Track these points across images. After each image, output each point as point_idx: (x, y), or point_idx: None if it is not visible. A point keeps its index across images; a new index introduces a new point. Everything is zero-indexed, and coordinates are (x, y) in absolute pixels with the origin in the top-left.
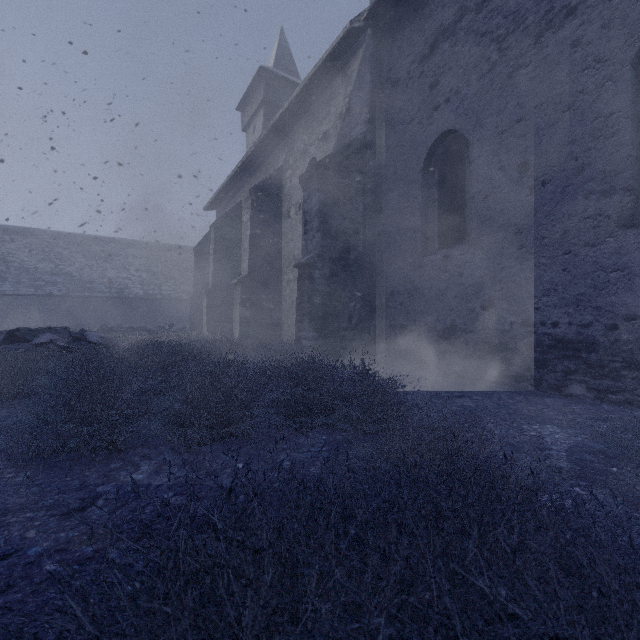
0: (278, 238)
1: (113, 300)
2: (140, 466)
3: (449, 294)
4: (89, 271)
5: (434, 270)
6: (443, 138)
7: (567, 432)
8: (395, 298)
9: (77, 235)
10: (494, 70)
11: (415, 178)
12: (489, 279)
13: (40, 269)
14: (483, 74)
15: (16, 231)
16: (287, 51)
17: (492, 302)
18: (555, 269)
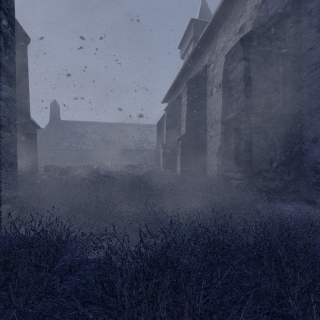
0: (204, 110)
1: (123, 151)
2: None
3: None
4: (114, 138)
5: None
6: None
7: None
8: (319, 144)
9: (110, 123)
10: None
11: None
12: None
13: (96, 138)
14: None
15: (88, 123)
16: (206, 7)
17: None
18: None
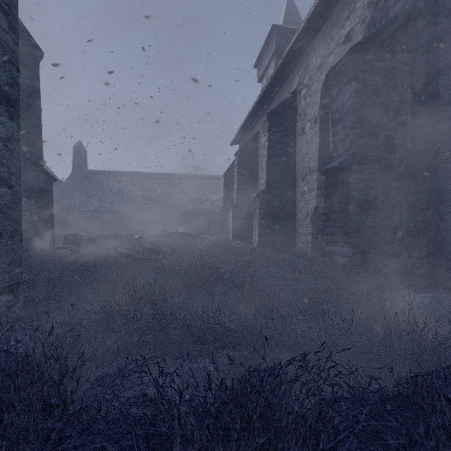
0: (292, 154)
1: (175, 213)
2: None
3: None
4: (162, 195)
5: None
6: None
7: None
8: None
9: (157, 174)
10: None
11: None
12: None
13: (138, 195)
14: None
15: (127, 174)
16: (294, 9)
17: None
18: None
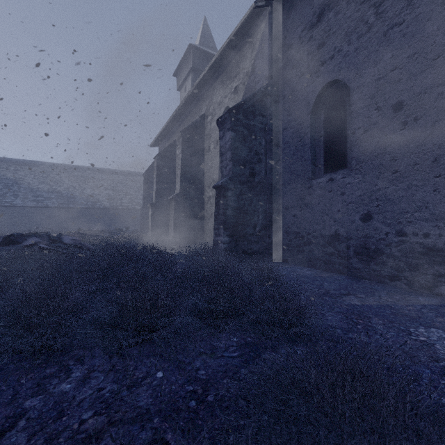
0: (201, 166)
1: (89, 210)
2: (71, 372)
3: (333, 209)
4: (73, 190)
5: (321, 190)
6: (328, 87)
7: None
8: (289, 211)
9: (65, 165)
10: (371, 30)
11: (305, 119)
12: (367, 197)
13: (40, 189)
14: (362, 34)
15: (25, 163)
16: (208, 33)
17: (370, 216)
18: (426, 190)
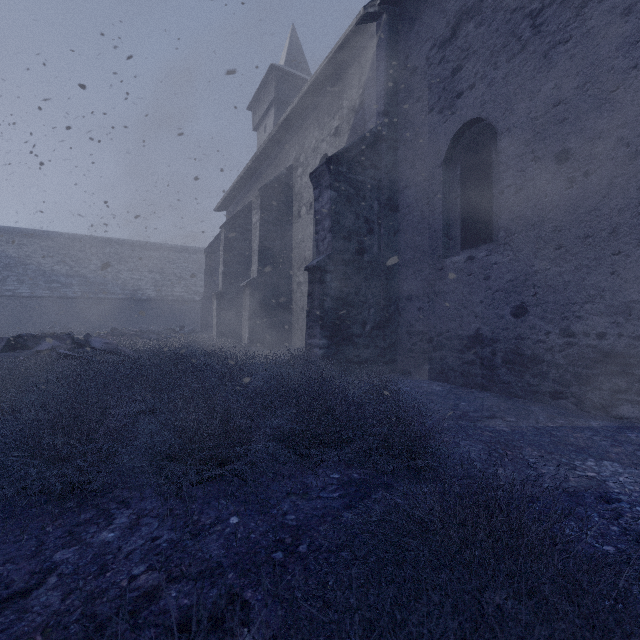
0: (288, 239)
1: (126, 302)
2: (114, 518)
3: (474, 299)
4: (103, 273)
5: (456, 272)
6: (466, 128)
7: (632, 473)
8: (413, 302)
9: (92, 237)
10: (526, 49)
11: (435, 173)
12: (521, 283)
13: (56, 271)
14: (513, 55)
15: (34, 234)
16: (298, 48)
17: (524, 309)
18: (601, 272)
